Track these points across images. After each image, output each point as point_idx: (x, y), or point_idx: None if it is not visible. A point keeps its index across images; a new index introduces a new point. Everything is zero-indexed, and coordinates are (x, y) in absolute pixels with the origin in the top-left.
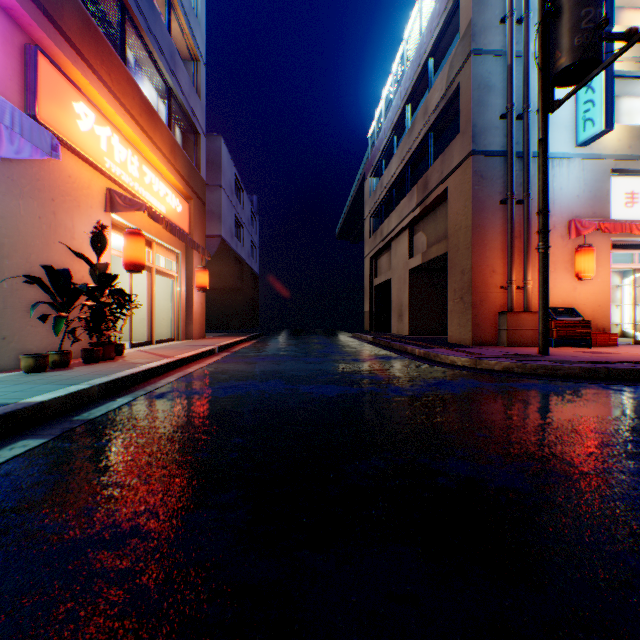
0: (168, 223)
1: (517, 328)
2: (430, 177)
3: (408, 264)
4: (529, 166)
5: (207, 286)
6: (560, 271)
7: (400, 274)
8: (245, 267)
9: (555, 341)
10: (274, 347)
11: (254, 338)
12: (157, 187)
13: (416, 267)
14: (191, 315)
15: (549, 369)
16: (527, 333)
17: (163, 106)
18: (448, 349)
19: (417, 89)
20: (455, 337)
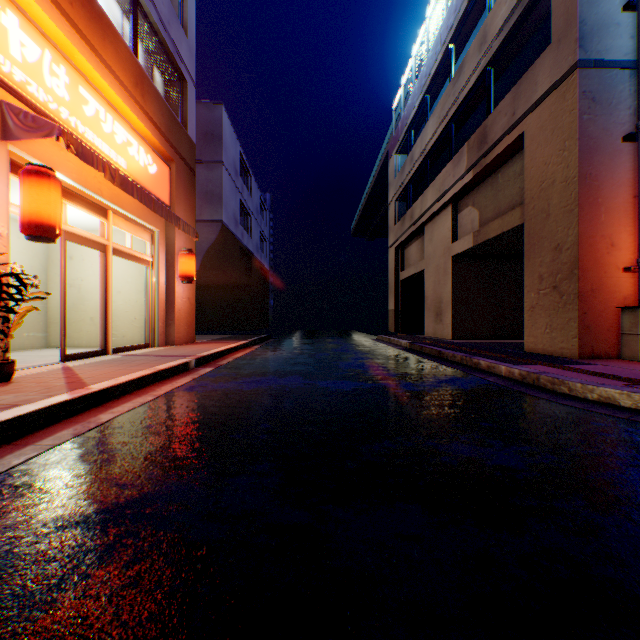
0: (115, 172)
1: None
2: (491, 126)
3: (451, 249)
4: None
5: (193, 275)
6: None
7: (438, 263)
8: (253, 261)
9: None
10: (280, 357)
11: (259, 342)
12: (109, 127)
13: (463, 252)
14: (173, 313)
15: None
16: None
17: (130, 30)
18: (562, 368)
19: (465, 22)
20: (541, 345)
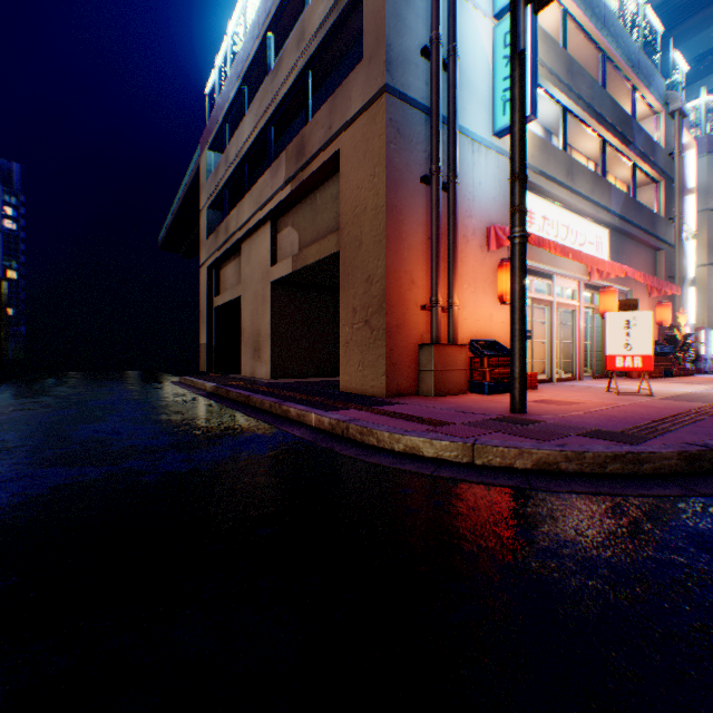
0: None
1: (446, 368)
2: (310, 136)
3: (271, 274)
4: (457, 136)
5: None
6: (480, 292)
7: (258, 289)
8: None
9: (489, 386)
10: None
11: None
12: None
13: (283, 278)
14: None
15: (629, 461)
16: (456, 375)
17: None
18: (373, 411)
19: (286, 13)
20: (356, 383)
